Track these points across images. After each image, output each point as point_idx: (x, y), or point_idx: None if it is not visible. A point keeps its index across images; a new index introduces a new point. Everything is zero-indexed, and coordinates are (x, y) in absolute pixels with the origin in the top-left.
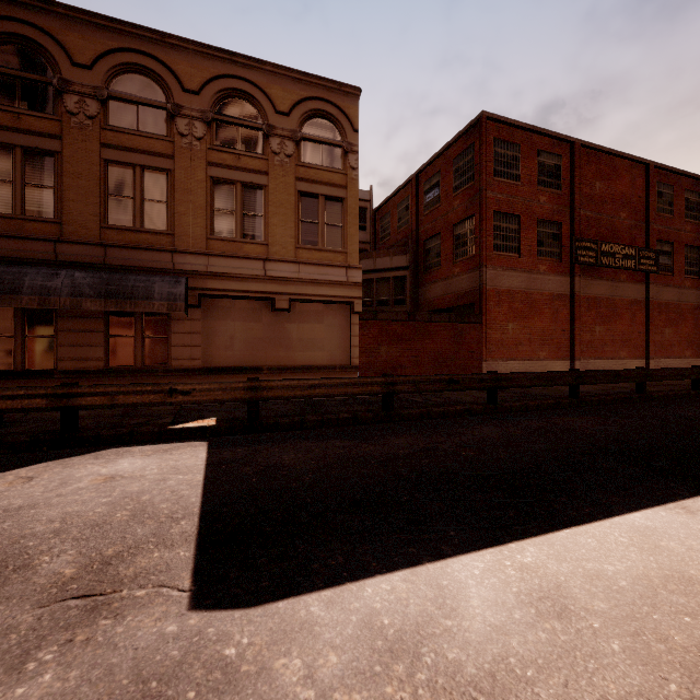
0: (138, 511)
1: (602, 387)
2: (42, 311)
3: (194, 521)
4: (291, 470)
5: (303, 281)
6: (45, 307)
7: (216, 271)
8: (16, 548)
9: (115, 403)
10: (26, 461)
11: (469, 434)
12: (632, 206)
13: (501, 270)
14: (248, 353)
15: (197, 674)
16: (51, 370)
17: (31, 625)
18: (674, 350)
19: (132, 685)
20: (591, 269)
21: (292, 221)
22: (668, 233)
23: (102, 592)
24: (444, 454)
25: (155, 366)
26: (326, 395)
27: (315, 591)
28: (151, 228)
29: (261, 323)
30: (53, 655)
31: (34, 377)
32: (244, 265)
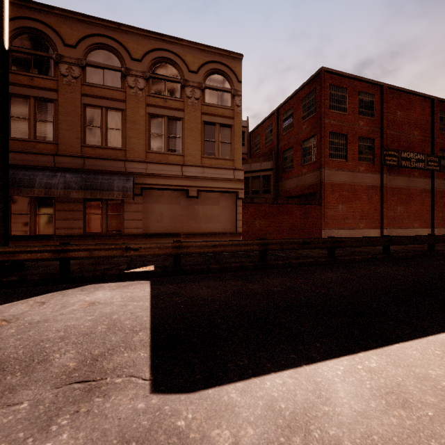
0: (111, 325)
1: (403, 247)
2: (46, 198)
3: (147, 332)
4: (205, 300)
5: (206, 178)
6: (48, 196)
7: (151, 173)
8: (38, 348)
9: (92, 255)
10: (40, 291)
11: (319, 278)
12: (422, 127)
13: (334, 170)
14: (172, 224)
15: (161, 438)
16: (52, 235)
17: (51, 399)
18: None
19: (120, 444)
20: (394, 169)
21: (199, 140)
22: None
23: (94, 379)
24: (304, 291)
25: (114, 233)
26: (223, 251)
27: (232, 382)
28: (112, 146)
29: (180, 205)
30: (67, 421)
31: (41, 239)
32: (169, 168)
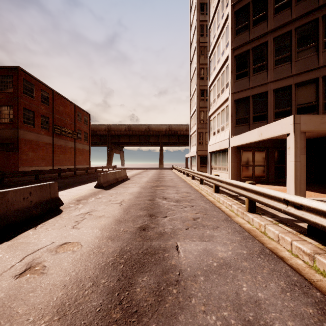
0: None
1: (65, 174)
2: None
3: None
4: None
5: None
6: None
7: None
8: None
9: None
10: None
11: None
12: (71, 117)
13: (26, 131)
14: None
15: None
16: None
17: None
18: (82, 163)
19: None
20: (59, 135)
21: None
22: (80, 127)
23: None
24: None
25: None
26: None
27: None
28: None
29: None
30: None
31: None
32: None
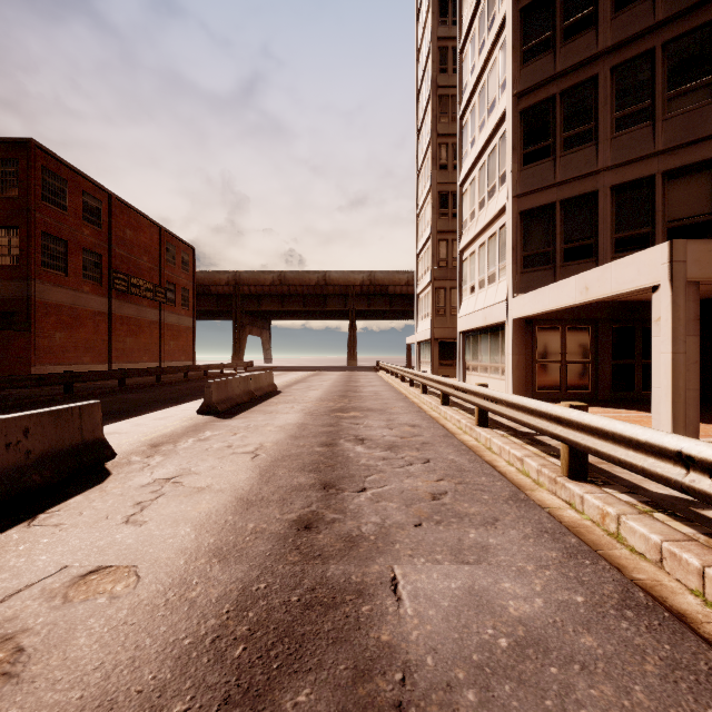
0: None
1: (136, 381)
2: None
3: None
4: None
5: None
6: None
7: None
8: None
9: None
10: None
11: None
12: (152, 254)
13: (49, 285)
14: None
15: None
16: None
17: None
18: (176, 356)
19: None
20: (124, 295)
21: None
22: (173, 277)
23: None
24: None
25: None
26: None
27: None
28: None
29: None
30: None
31: None
32: None
